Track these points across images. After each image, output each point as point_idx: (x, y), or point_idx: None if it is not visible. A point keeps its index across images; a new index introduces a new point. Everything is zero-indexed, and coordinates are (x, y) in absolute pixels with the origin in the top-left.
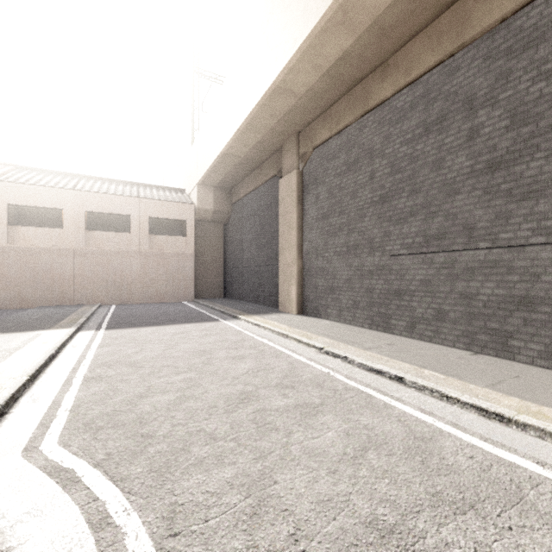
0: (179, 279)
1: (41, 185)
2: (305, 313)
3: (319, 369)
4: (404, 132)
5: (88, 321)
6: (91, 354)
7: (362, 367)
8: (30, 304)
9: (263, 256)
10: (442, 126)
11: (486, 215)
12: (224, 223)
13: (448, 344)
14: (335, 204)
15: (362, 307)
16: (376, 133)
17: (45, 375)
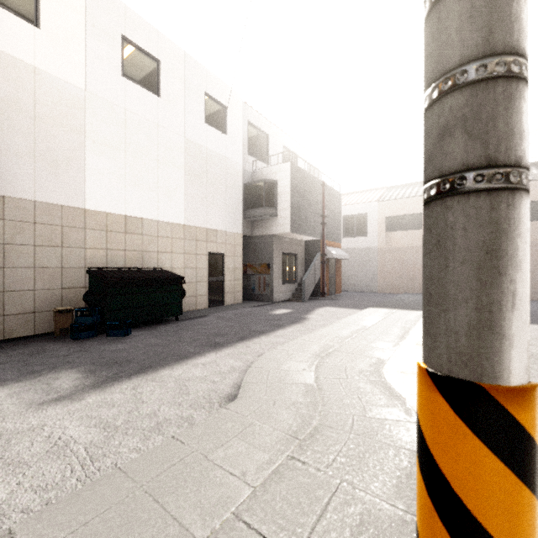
0: None
1: (406, 197)
2: None
3: None
4: None
5: None
6: None
7: None
8: (398, 291)
9: None
10: None
11: None
12: None
13: None
14: None
15: None
16: None
17: None
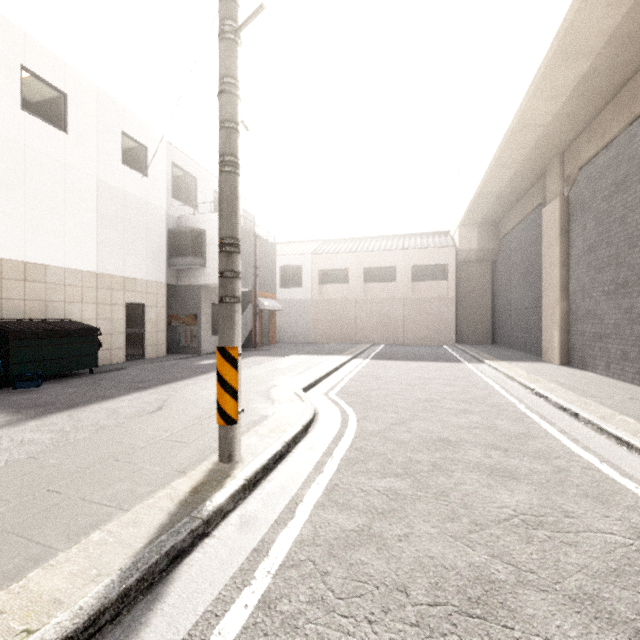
0: (440, 324)
1: (336, 252)
2: (571, 364)
3: (510, 400)
4: None
5: (361, 354)
6: (356, 370)
7: (555, 406)
8: (330, 341)
9: (529, 297)
10: None
11: None
12: (492, 261)
13: None
14: (602, 234)
15: (631, 359)
16: None
17: (333, 375)
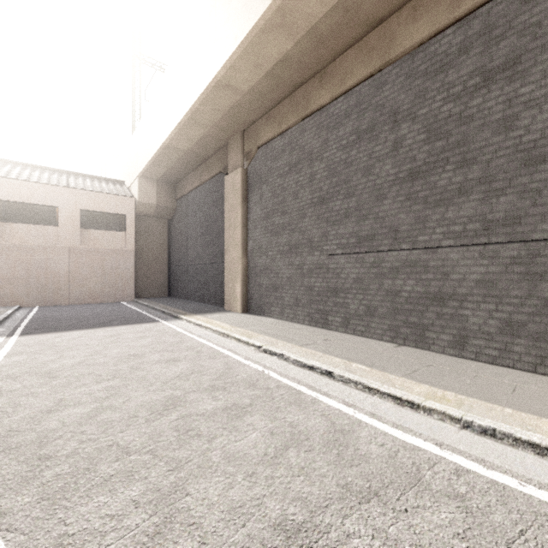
0: (117, 278)
1: None
2: (250, 311)
3: (255, 368)
4: (339, 138)
5: None
6: None
7: (297, 364)
8: None
9: (209, 254)
10: (372, 135)
11: (407, 219)
12: (169, 219)
13: (377, 338)
14: (278, 204)
15: (303, 304)
16: (315, 137)
17: None
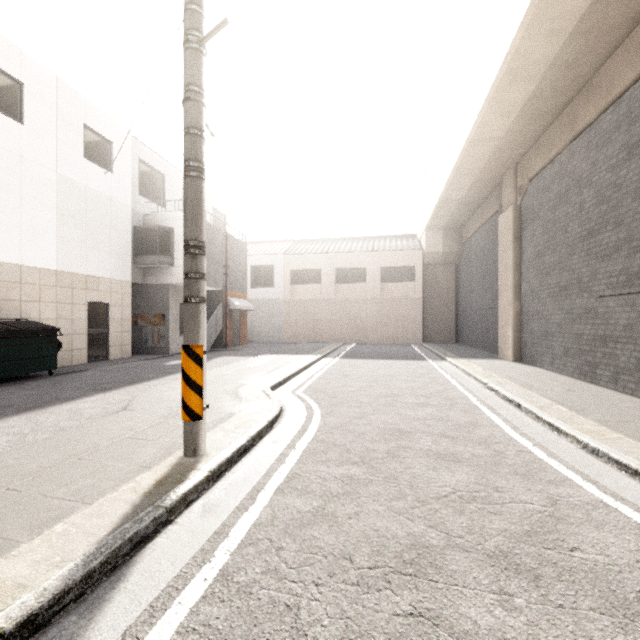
0: (408, 323)
1: (308, 253)
2: (523, 361)
3: (464, 394)
4: (608, 157)
5: (331, 353)
6: (325, 369)
7: (503, 398)
8: (302, 340)
9: (488, 299)
10: None
11: None
12: (456, 264)
13: None
14: (548, 241)
15: (572, 355)
16: (584, 159)
17: (302, 374)
